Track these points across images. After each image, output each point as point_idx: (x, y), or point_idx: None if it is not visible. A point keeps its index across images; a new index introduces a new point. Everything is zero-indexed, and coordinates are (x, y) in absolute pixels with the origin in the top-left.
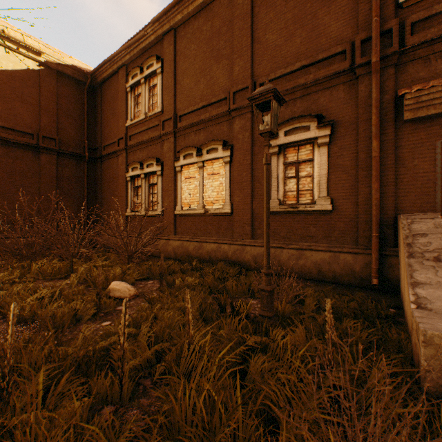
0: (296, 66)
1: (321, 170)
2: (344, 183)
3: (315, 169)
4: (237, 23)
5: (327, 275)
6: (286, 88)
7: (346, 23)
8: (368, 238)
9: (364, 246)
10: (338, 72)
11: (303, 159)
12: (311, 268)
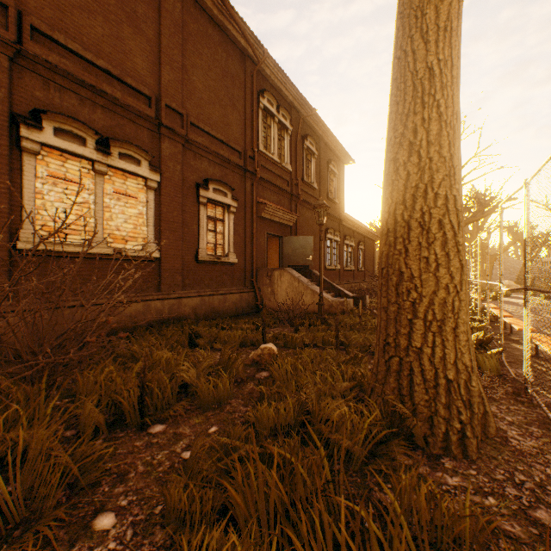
0: (219, 136)
1: (231, 232)
2: (240, 244)
3: (226, 229)
4: (167, 19)
5: (240, 310)
6: (213, 149)
7: (240, 134)
8: (250, 282)
9: (249, 287)
10: (240, 166)
11: (219, 218)
12: (233, 307)
